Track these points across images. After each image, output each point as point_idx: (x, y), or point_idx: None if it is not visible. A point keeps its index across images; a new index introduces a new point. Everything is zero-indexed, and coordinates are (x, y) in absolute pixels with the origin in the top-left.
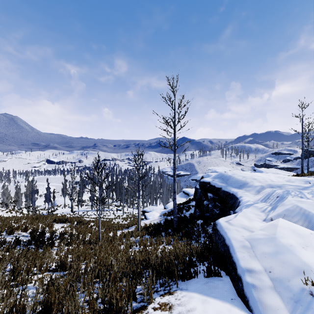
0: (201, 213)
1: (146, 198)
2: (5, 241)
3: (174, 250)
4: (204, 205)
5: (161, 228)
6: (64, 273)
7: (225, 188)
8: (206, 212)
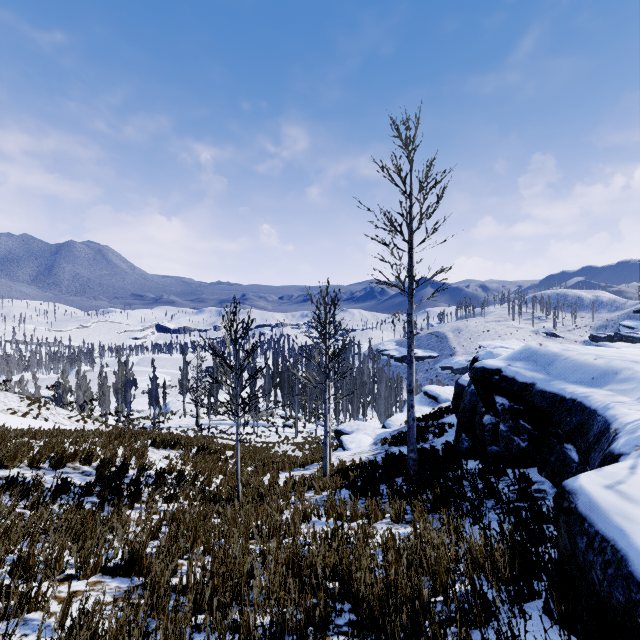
0: (474, 443)
1: (343, 405)
2: (40, 484)
3: (419, 547)
4: (483, 425)
5: (377, 474)
6: (135, 583)
7: (546, 384)
8: (490, 442)
